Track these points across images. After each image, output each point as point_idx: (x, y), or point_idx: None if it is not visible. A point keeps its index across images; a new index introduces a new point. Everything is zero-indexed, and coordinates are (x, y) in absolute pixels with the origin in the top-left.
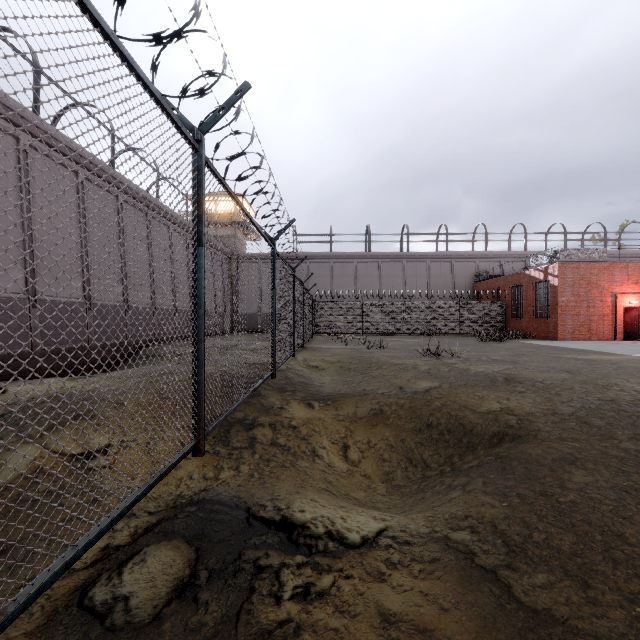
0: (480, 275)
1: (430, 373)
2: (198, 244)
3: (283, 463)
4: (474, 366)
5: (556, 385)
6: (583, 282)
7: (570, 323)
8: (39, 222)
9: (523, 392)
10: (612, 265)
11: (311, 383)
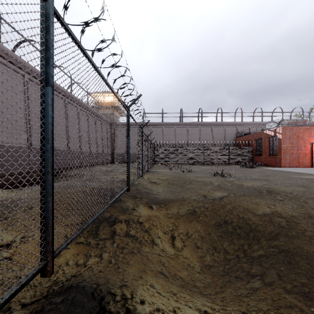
0: (239, 133)
1: (220, 187)
2: (46, 84)
3: (132, 250)
4: (245, 182)
5: (301, 195)
6: (295, 136)
7: (288, 158)
8: (0, 101)
9: (282, 200)
10: (310, 128)
11: (151, 192)
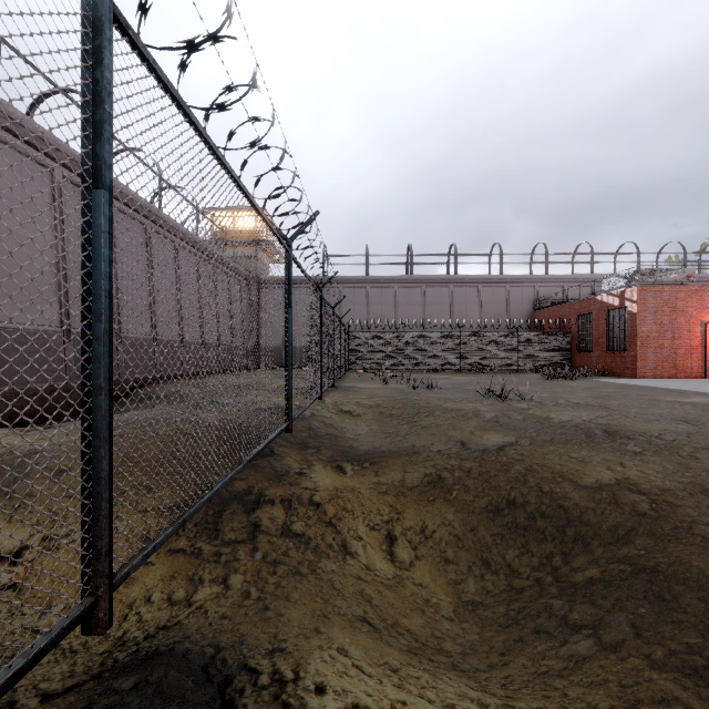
0: (540, 302)
1: (499, 422)
2: (94, 184)
3: (297, 567)
4: (555, 413)
5: (683, 442)
6: (667, 309)
7: (652, 357)
8: None
9: (640, 453)
10: (702, 288)
11: (342, 435)
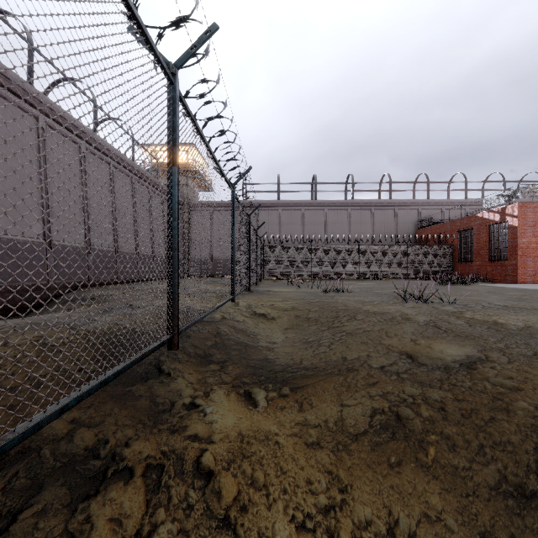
0: (423, 221)
1: (441, 329)
2: None
3: None
4: (498, 317)
5: None
6: None
7: (531, 265)
8: None
9: None
10: None
11: (255, 344)
